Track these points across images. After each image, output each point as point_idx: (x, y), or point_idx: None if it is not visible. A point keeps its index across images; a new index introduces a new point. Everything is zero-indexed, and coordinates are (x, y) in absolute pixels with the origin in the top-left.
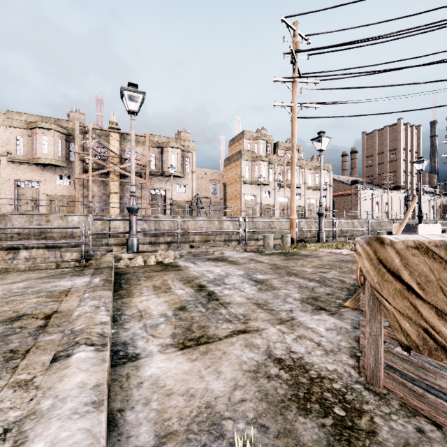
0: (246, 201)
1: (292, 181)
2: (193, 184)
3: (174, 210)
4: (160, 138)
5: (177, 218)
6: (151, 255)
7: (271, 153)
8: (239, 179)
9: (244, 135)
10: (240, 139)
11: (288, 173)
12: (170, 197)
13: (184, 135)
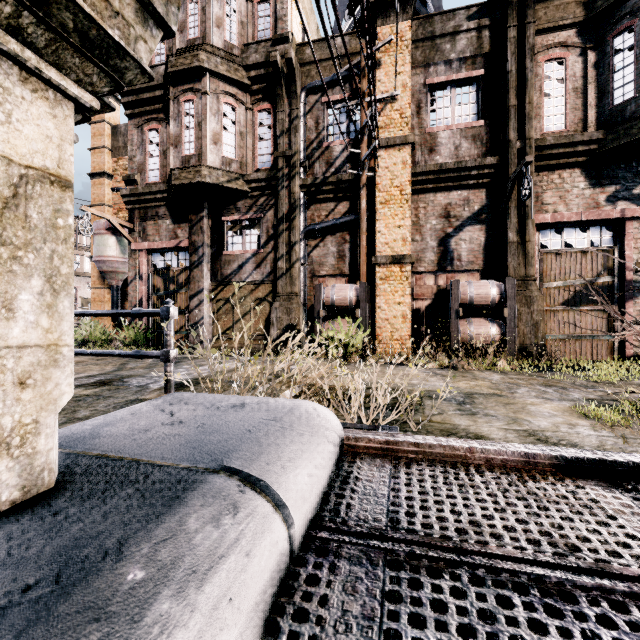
0: None
1: None
2: None
3: None
4: None
5: None
6: None
7: None
8: None
9: None
10: None
11: (77, 259)
12: None
13: None
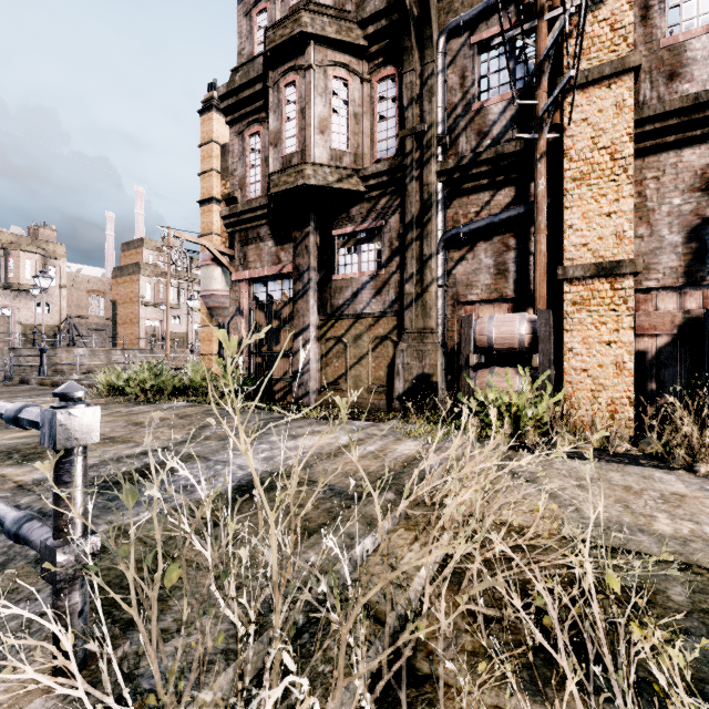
0: (147, 328)
1: (167, 330)
2: (62, 302)
3: (28, 338)
4: (3, 235)
5: (76, 354)
6: (58, 378)
7: (183, 269)
8: (136, 299)
9: (145, 243)
10: (139, 247)
11: None
12: (21, 319)
13: (45, 233)
